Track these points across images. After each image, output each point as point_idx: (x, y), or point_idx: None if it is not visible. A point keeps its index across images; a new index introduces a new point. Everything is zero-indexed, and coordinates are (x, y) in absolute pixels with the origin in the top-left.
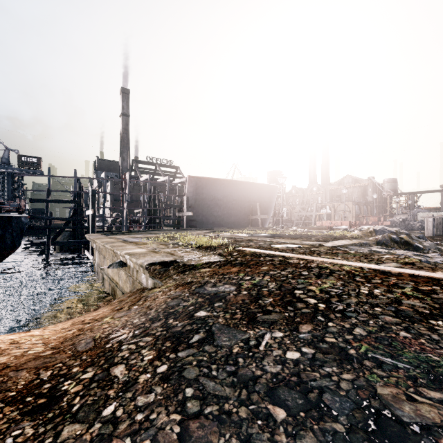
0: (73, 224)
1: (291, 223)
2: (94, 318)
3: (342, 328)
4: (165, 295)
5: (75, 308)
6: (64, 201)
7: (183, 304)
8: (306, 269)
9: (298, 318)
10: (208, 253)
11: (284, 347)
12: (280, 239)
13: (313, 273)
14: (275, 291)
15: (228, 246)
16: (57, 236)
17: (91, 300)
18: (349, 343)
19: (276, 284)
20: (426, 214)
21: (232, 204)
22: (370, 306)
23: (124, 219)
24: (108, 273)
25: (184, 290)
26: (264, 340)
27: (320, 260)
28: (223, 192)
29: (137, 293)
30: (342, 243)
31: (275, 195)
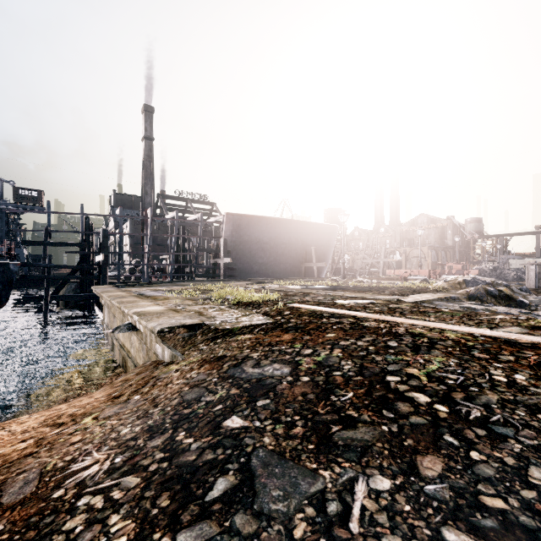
0: (80, 273)
1: (353, 272)
2: (75, 414)
3: (504, 467)
4: (183, 378)
5: (73, 385)
6: (66, 244)
7: (207, 400)
8: (392, 337)
9: (409, 439)
10: (249, 312)
11: (402, 527)
12: (345, 293)
13: (406, 343)
14: (355, 376)
15: (276, 301)
16: (59, 288)
17: (95, 373)
18: (540, 516)
19: (354, 364)
20: (519, 262)
21: (281, 248)
22: (527, 410)
23: (145, 266)
24: (118, 337)
25: (211, 371)
26: (355, 499)
27: (407, 323)
28: (269, 234)
29: (149, 369)
30: (425, 297)
31: (334, 237)
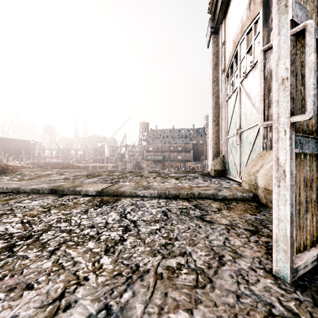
0: None
1: None
2: None
3: None
4: None
5: None
6: None
7: None
8: None
9: None
10: None
11: None
12: None
13: None
14: None
15: None
16: None
17: None
18: None
19: None
20: None
21: (6, 150)
22: None
23: None
24: None
25: None
26: None
27: None
28: None
29: None
30: None
31: (35, 146)
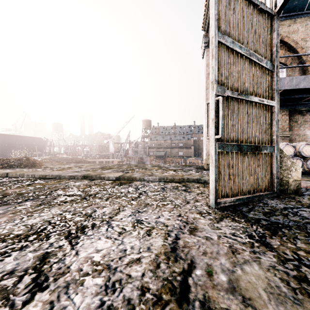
0: None
1: None
2: None
3: None
4: None
5: None
6: None
7: None
8: None
9: None
10: None
11: None
12: None
13: None
14: None
15: None
16: None
17: None
18: None
19: None
20: None
21: (21, 146)
22: None
23: None
24: None
25: None
26: None
27: None
28: (15, 141)
29: None
30: None
31: (47, 143)
